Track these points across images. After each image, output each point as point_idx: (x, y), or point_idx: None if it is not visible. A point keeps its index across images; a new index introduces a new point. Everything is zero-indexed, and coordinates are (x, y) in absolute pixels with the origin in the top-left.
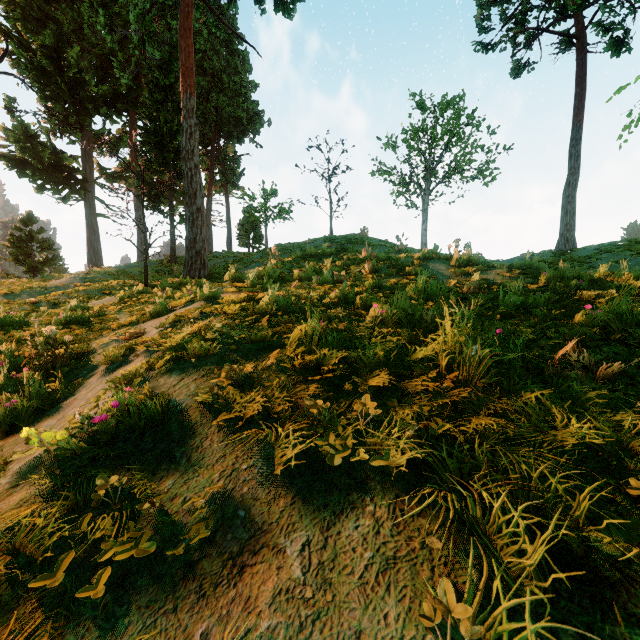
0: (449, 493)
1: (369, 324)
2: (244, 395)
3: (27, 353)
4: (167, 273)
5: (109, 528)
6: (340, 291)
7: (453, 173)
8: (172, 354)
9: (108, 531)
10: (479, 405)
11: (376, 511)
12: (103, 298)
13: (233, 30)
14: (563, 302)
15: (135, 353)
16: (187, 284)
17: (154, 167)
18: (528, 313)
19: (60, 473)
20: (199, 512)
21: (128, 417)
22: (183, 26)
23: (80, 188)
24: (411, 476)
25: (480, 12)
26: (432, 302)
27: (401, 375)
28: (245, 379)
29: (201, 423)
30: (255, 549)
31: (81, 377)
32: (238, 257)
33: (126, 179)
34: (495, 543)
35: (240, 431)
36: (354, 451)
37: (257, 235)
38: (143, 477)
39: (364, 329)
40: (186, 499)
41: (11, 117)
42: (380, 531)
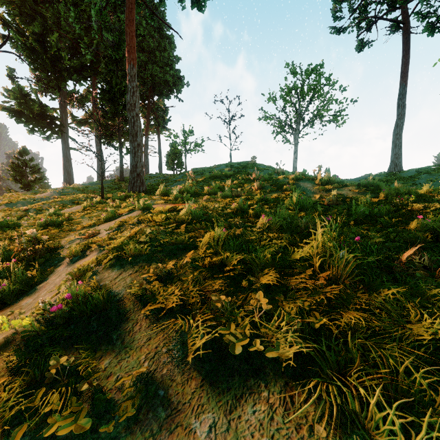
0: (331, 385)
1: (259, 230)
2: (166, 288)
3: (15, 248)
4: (117, 188)
5: (56, 404)
6: (237, 203)
7: (315, 118)
8: (114, 254)
9: (55, 407)
10: (347, 300)
11: (270, 397)
12: (73, 206)
13: (163, 20)
14: (399, 212)
15: (90, 249)
16: (131, 196)
17: (108, 115)
18: (374, 220)
19: (26, 349)
20: (128, 390)
21: (78, 306)
22: (128, 18)
23: (58, 130)
24: (297, 364)
25: (334, 6)
26: (303, 211)
27: (285, 272)
28: (167, 274)
29: (133, 310)
30: (171, 428)
31: (53, 266)
32: (166, 177)
33: (90, 124)
34: (374, 438)
35: (162, 318)
36: (250, 339)
37: (179, 162)
38: (87, 356)
39: (255, 234)
40: (118, 378)
41: (12, 82)
42: (274, 417)
